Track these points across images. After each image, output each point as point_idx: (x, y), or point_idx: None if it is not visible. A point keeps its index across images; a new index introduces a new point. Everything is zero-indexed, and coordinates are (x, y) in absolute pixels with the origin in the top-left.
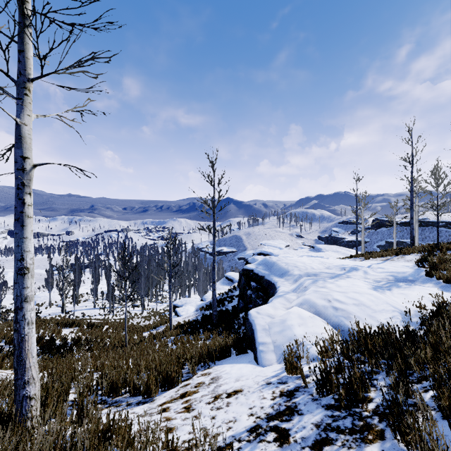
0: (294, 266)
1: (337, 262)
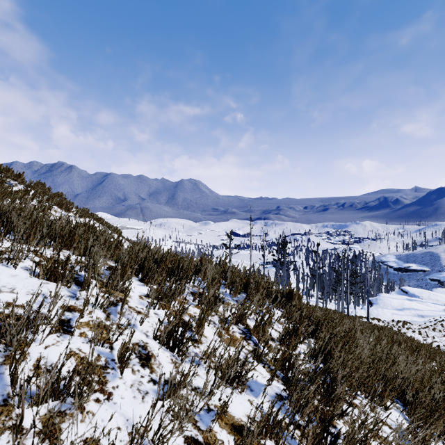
0: (383, 302)
1: (410, 305)
